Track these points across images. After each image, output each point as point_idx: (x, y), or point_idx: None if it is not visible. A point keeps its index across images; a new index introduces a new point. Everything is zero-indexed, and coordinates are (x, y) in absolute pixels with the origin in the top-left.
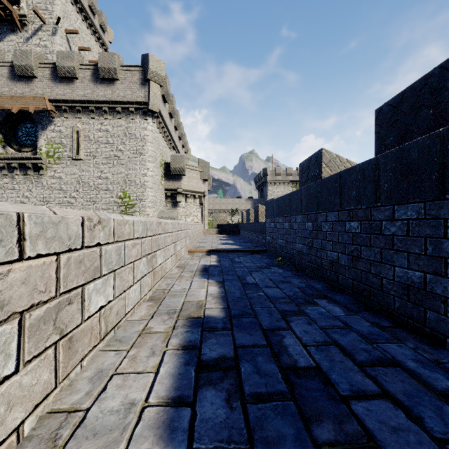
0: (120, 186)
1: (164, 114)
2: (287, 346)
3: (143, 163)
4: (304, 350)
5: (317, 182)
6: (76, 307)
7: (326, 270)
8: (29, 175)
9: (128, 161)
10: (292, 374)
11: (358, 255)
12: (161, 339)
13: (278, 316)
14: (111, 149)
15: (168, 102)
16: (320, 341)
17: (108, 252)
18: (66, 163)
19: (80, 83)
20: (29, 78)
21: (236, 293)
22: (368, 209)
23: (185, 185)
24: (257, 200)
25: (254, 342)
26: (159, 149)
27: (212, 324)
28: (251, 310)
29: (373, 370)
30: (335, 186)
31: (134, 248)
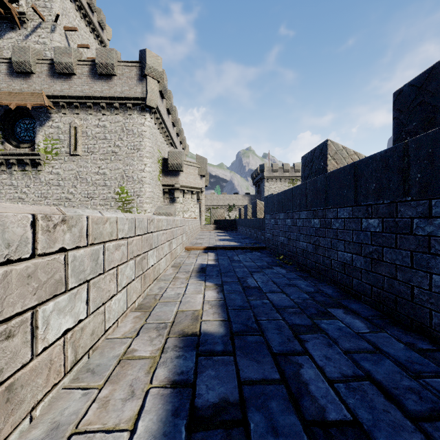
0: (117, 182)
1: (162, 110)
2: (306, 380)
3: (140, 158)
4: (329, 388)
5: (325, 175)
6: (22, 340)
7: (337, 272)
8: (27, 171)
9: (126, 156)
10: (321, 432)
11: (379, 258)
12: (145, 368)
13: (289, 332)
14: (108, 145)
15: (165, 98)
16: (348, 372)
17: (78, 259)
18: (64, 159)
19: (77, 79)
20: (27, 75)
21: (236, 300)
22: (393, 204)
23: (183, 181)
24: (254, 196)
25: (263, 373)
26: (157, 144)
27: (209, 345)
28: (256, 323)
29: (432, 425)
30: (348, 179)
31: (117, 250)
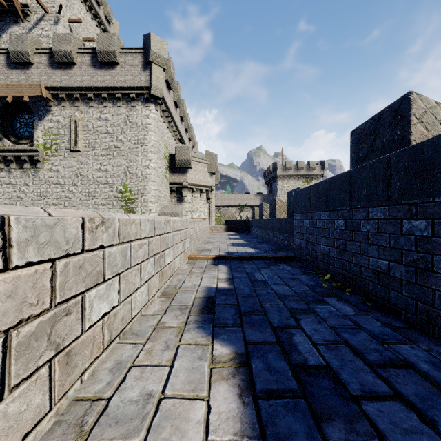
0: (120, 180)
1: (168, 102)
2: None
3: (145, 153)
4: None
5: None
6: None
7: None
8: (26, 169)
9: (129, 151)
10: None
11: None
12: None
13: None
14: (110, 140)
15: (172, 90)
16: None
17: None
18: (64, 155)
19: (78, 69)
20: (25, 65)
21: None
22: None
23: (191, 179)
24: (267, 196)
25: None
26: (163, 139)
27: None
28: None
29: None
30: None
31: None
